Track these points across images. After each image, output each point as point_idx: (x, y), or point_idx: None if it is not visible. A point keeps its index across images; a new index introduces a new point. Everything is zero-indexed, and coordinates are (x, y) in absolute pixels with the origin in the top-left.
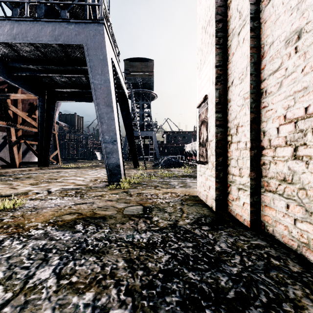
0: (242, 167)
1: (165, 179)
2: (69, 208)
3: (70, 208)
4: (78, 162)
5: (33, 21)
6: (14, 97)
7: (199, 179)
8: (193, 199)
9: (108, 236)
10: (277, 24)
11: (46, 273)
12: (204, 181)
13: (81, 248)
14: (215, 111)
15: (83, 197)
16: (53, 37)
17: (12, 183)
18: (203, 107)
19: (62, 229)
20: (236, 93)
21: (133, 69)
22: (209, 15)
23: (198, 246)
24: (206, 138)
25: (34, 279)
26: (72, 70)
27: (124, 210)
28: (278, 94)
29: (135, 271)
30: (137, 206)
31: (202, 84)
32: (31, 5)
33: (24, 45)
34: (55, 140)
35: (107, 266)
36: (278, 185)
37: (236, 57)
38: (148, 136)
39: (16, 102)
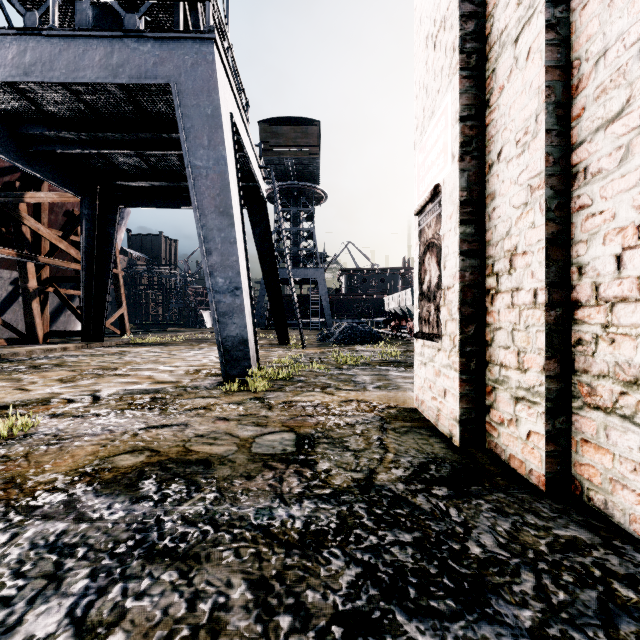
0: (526, 350)
1: (343, 370)
2: (132, 438)
3: (135, 436)
4: (165, 332)
5: (66, 37)
6: (34, 199)
7: (420, 372)
8: (408, 416)
9: (212, 511)
10: (617, 6)
11: (49, 620)
12: (431, 378)
13: (147, 544)
14: (459, 221)
15: (167, 412)
16: (107, 69)
17: (23, 377)
18: (430, 212)
19: (110, 492)
20: (509, 178)
21: (277, 141)
22: (444, 6)
23: (426, 542)
24: (437, 282)
25: (17, 636)
26: (150, 141)
27: (255, 442)
28: (619, 174)
29: (273, 617)
30: (282, 434)
31: (427, 162)
32: (64, 6)
33: (50, 88)
34: (119, 286)
35: (203, 599)
36: (618, 394)
37: (509, 96)
38: (309, 279)
39: (39, 209)
